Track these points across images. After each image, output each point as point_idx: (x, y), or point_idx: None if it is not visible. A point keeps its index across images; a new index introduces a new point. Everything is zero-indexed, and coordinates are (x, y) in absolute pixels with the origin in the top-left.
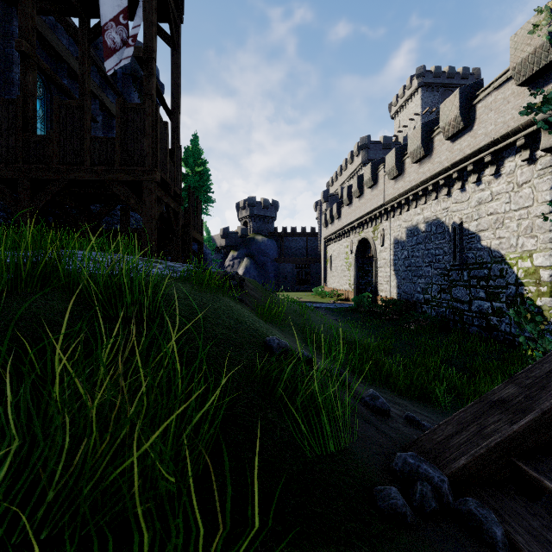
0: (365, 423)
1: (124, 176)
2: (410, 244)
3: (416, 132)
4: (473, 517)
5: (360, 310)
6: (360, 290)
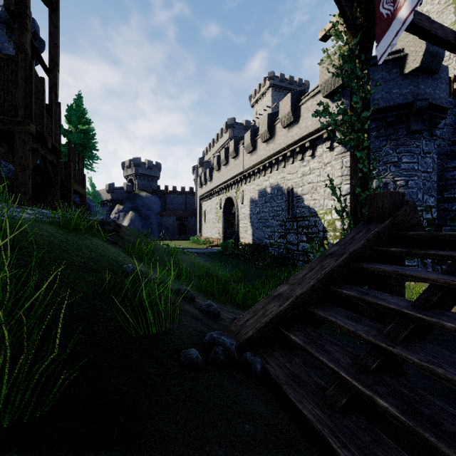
0: (194, 320)
1: None
2: (261, 202)
3: (264, 119)
4: (248, 362)
5: (226, 253)
6: (227, 238)
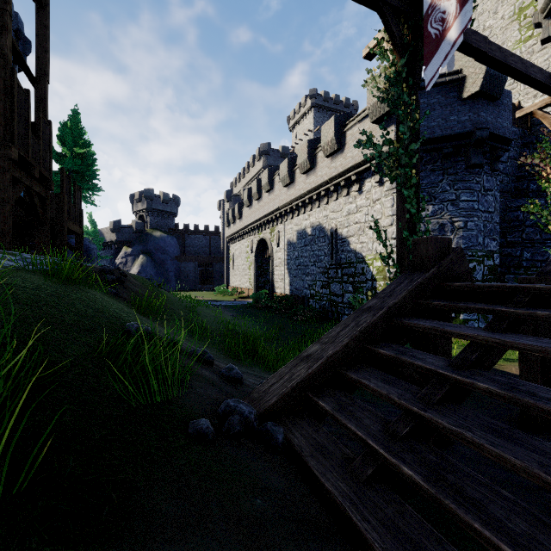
0: (210, 387)
1: None
2: (300, 246)
3: (303, 147)
4: (268, 432)
5: (258, 306)
6: (260, 287)
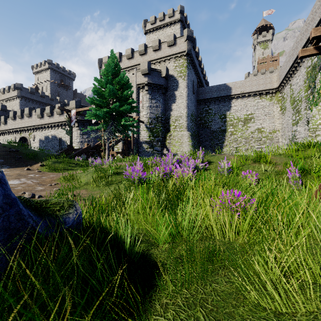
0: None
1: None
2: (46, 142)
3: (48, 107)
4: None
5: None
6: None
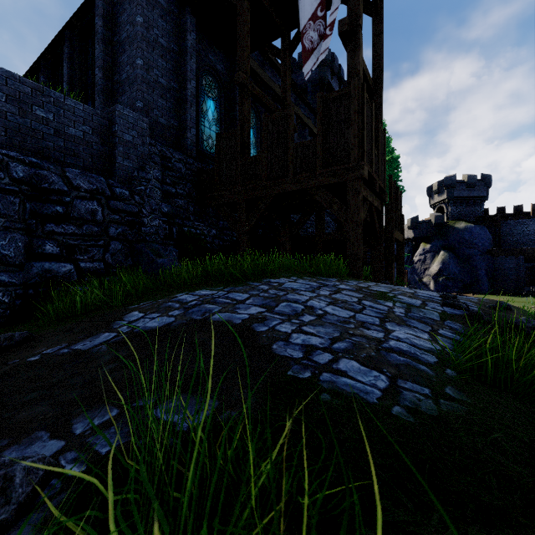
0: None
1: (326, 179)
2: None
3: None
4: None
5: None
6: None
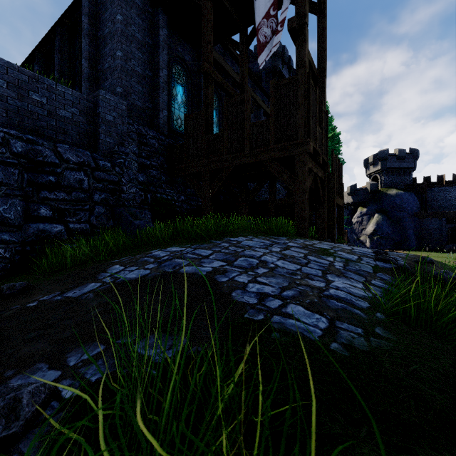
0: None
1: (277, 153)
2: None
3: None
4: None
5: None
6: None
